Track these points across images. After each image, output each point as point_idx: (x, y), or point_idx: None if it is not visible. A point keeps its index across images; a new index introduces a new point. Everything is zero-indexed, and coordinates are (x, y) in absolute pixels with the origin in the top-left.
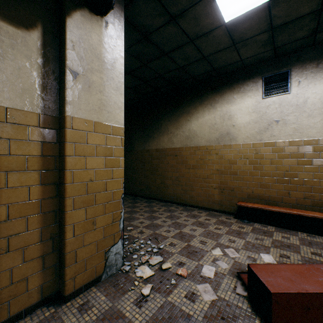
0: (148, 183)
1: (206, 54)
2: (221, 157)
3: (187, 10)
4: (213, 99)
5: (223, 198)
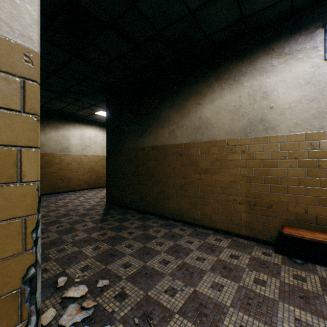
0: (143, 192)
1: None
2: (251, 156)
3: None
4: (237, 69)
5: (254, 218)
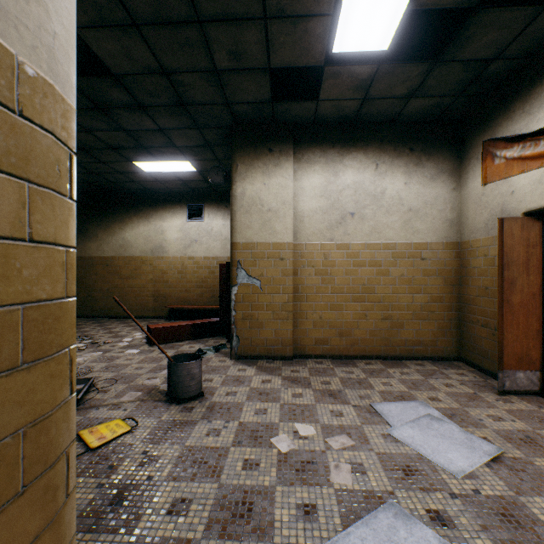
0: None
1: (136, 180)
2: (156, 267)
3: (115, 162)
4: (148, 212)
5: (157, 304)
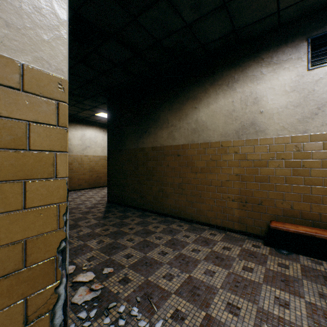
0: (143, 191)
1: None
2: (243, 156)
3: None
4: (230, 76)
5: (246, 214)
